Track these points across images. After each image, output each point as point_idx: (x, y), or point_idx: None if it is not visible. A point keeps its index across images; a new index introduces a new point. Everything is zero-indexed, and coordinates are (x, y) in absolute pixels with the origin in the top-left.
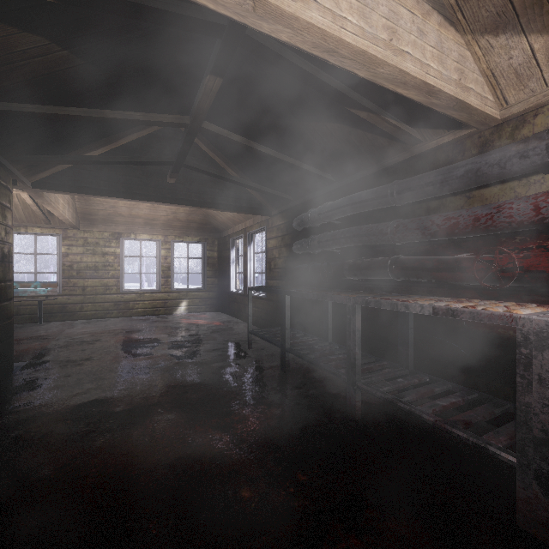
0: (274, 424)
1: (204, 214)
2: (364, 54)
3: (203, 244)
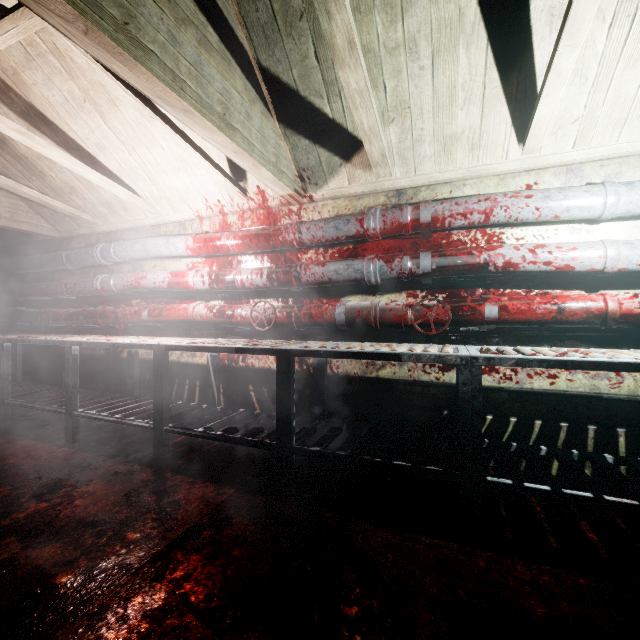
0: None
1: None
2: None
3: None
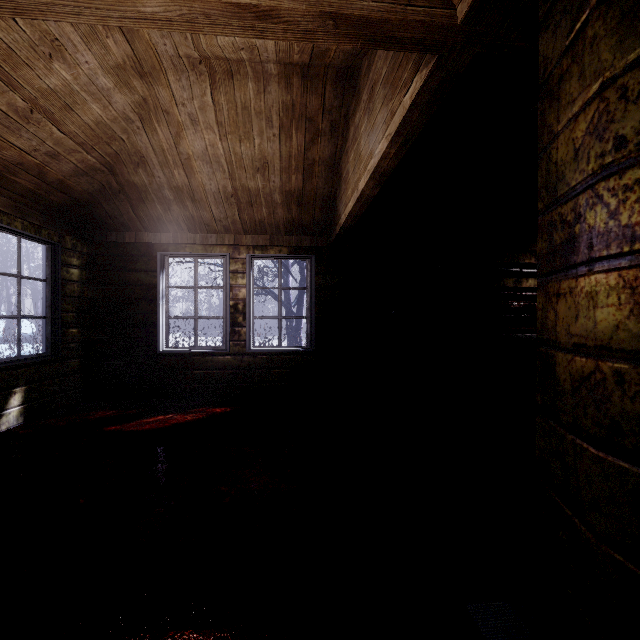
0: None
1: (103, 185)
2: None
3: (52, 246)
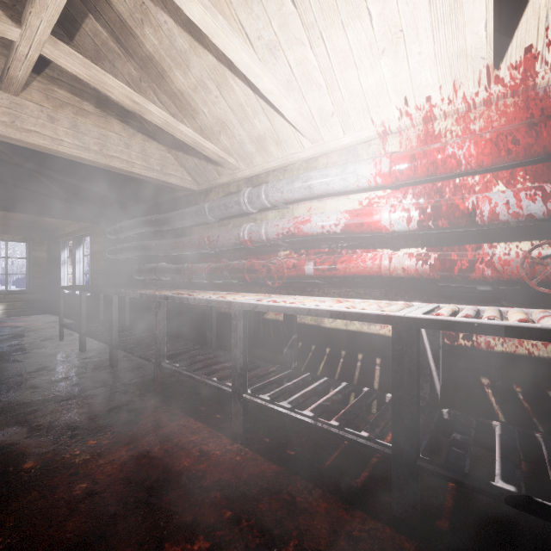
0: (45, 378)
1: None
2: (81, 157)
3: (29, 243)
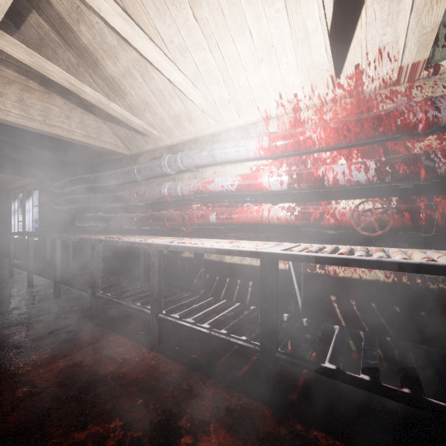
0: None
1: None
2: (26, 126)
3: None
